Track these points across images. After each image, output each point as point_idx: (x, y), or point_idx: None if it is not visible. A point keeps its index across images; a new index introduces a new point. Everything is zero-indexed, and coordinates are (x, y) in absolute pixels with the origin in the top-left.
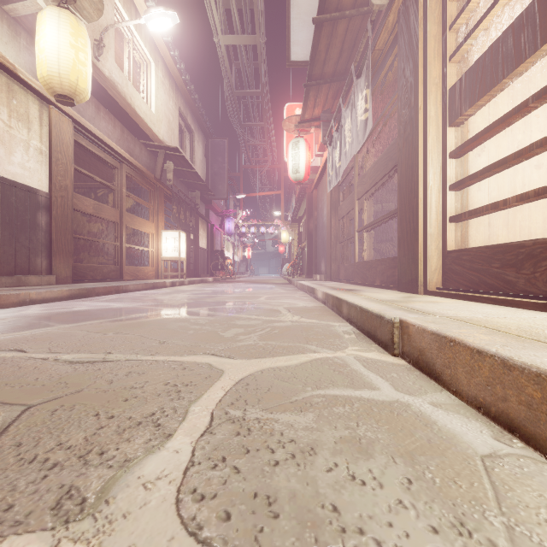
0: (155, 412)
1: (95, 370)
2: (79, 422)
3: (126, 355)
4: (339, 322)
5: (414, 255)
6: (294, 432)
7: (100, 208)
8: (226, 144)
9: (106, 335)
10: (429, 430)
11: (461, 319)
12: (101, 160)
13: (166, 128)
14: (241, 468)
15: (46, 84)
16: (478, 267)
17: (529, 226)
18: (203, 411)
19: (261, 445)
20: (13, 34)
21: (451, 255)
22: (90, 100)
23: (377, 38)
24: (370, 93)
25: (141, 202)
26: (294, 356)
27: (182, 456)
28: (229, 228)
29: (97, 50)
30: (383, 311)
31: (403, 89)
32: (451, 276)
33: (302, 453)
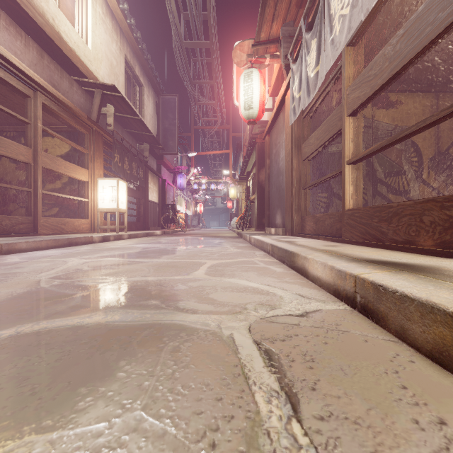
0: None
1: None
2: None
3: None
4: None
5: None
6: None
7: None
8: (177, 100)
9: None
10: None
11: None
12: (9, 86)
13: (107, 71)
14: None
15: None
16: None
17: None
18: None
19: None
20: None
21: None
22: None
23: None
24: None
25: (76, 148)
26: None
27: None
28: (181, 184)
29: None
30: None
31: None
32: None
33: None
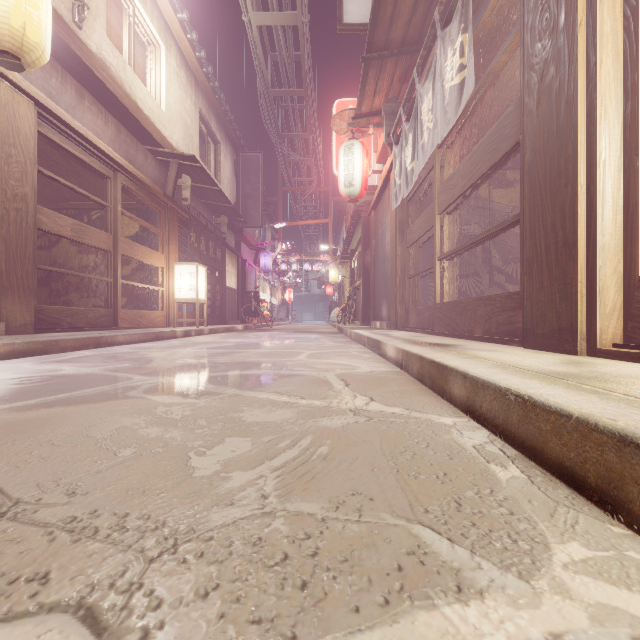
0: None
1: None
2: None
3: None
4: (450, 415)
5: (567, 287)
6: None
7: (83, 231)
8: (261, 159)
9: None
10: None
11: None
12: (88, 167)
13: (181, 133)
14: None
15: None
16: None
17: None
18: None
19: None
20: None
21: None
22: (67, 82)
23: None
24: (470, 37)
25: (148, 228)
26: None
27: None
28: (265, 264)
29: (78, 14)
30: None
31: (539, 6)
32: None
33: None
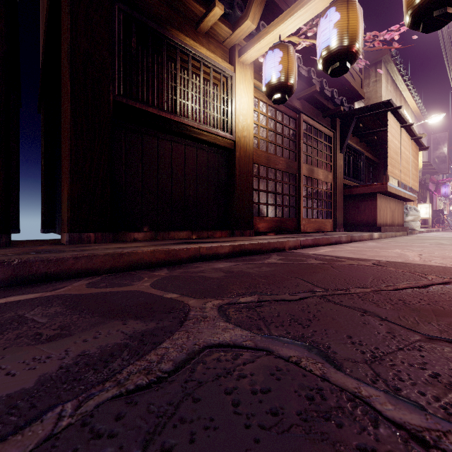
0: None
1: None
2: None
3: None
4: None
5: None
6: None
7: None
8: (447, 135)
9: None
10: None
11: None
12: None
13: None
14: None
15: None
16: None
17: None
18: None
19: None
20: None
21: None
22: None
23: None
24: None
25: None
26: None
27: None
28: (445, 192)
29: None
30: None
31: None
32: None
33: None
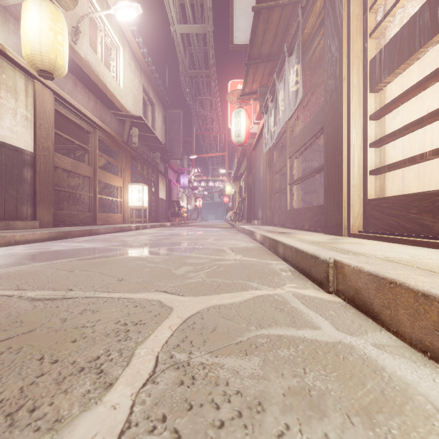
0: (100, 355)
1: (53, 308)
2: (21, 368)
3: (86, 292)
4: (276, 261)
5: (339, 203)
6: (240, 380)
7: (77, 166)
8: (181, 114)
9: (72, 272)
10: (379, 378)
11: (392, 259)
12: (78, 126)
13: (132, 101)
14: (182, 432)
15: (30, 61)
16: (396, 213)
17: (437, 178)
18: (149, 354)
19: (205, 399)
20: (3, 20)
21: (372, 203)
22: (68, 76)
23: (306, 21)
24: (300, 68)
25: (111, 161)
26: (238, 293)
27: (119, 414)
28: (183, 183)
29: (75, 36)
30: (317, 252)
31: (329, 62)
32: (372, 221)
33: (249, 409)
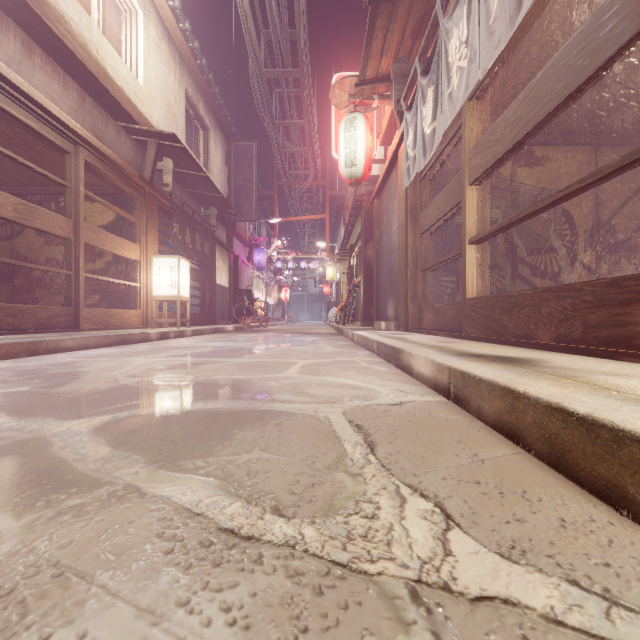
0: None
1: None
2: None
3: None
4: None
5: None
6: None
7: (31, 212)
8: (254, 148)
9: None
10: None
11: None
12: (43, 140)
13: (163, 112)
14: None
15: None
16: None
17: None
18: None
19: None
20: None
21: None
22: (10, 30)
23: None
24: None
25: (123, 216)
26: None
27: None
28: (259, 261)
29: None
30: None
31: None
32: None
33: None
